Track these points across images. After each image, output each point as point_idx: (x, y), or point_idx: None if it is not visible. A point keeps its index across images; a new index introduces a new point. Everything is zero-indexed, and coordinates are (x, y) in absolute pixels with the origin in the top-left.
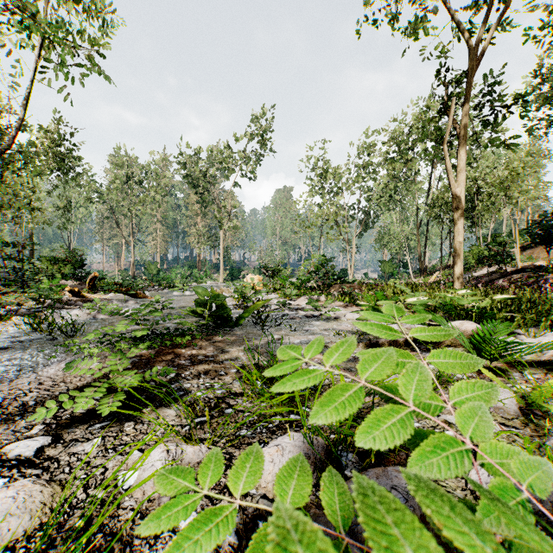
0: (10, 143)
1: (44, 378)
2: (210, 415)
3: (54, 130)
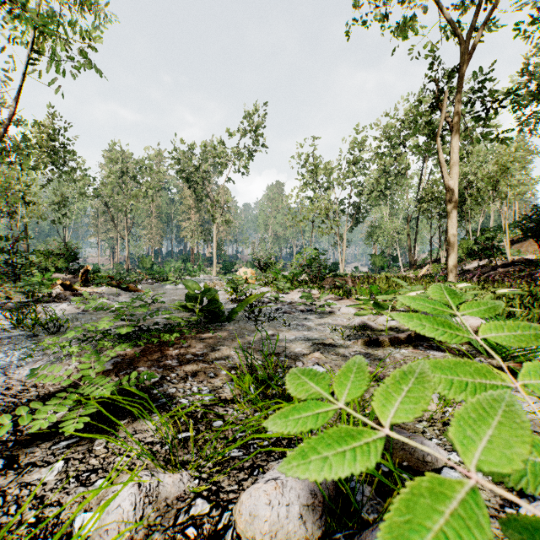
0: (2, 136)
1: (14, 381)
2: (195, 429)
3: (48, 125)
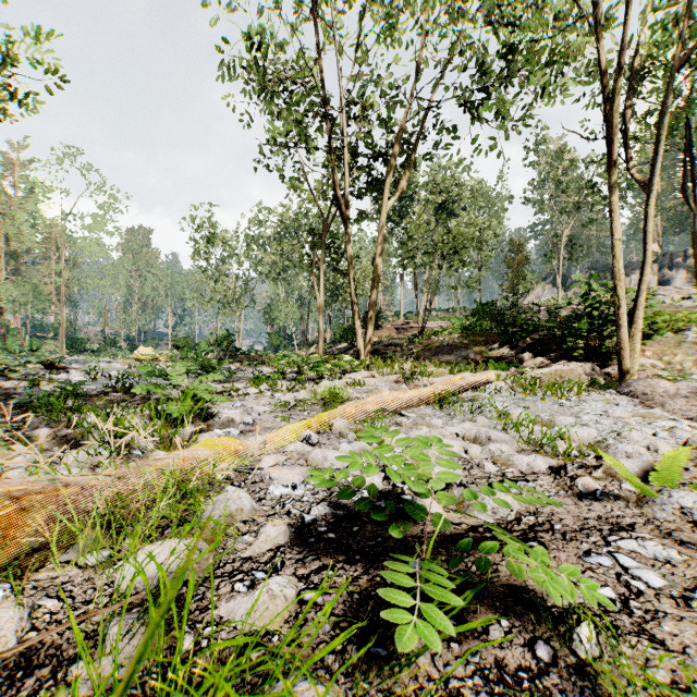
0: None
1: None
2: None
3: None
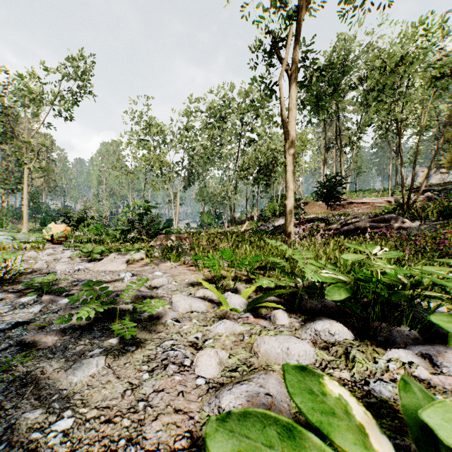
0: None
1: None
2: None
3: None
